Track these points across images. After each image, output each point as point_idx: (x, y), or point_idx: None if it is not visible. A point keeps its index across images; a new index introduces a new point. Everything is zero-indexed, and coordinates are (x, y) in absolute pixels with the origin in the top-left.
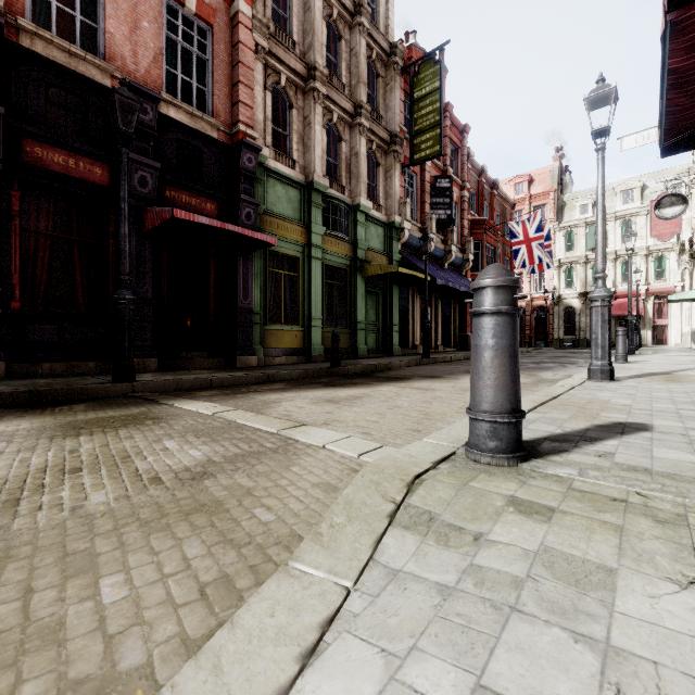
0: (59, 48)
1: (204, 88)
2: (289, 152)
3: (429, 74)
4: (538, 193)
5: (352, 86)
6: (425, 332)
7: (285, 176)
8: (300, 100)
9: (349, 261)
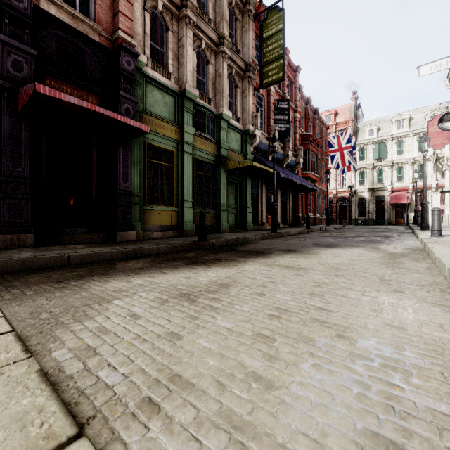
0: None
1: None
2: (165, 66)
3: (275, 19)
4: (341, 122)
5: (217, 22)
6: (273, 213)
7: (161, 84)
8: (175, 25)
9: (214, 157)
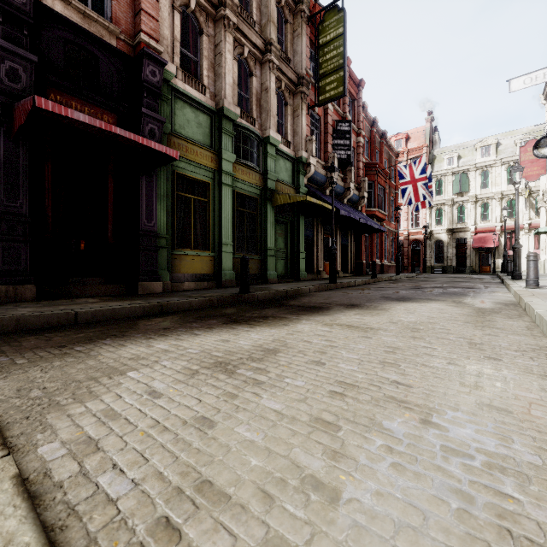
0: None
1: None
2: (199, 78)
3: (333, 21)
4: (413, 148)
5: (262, 25)
6: (331, 258)
7: (194, 100)
8: (210, 28)
9: (259, 190)
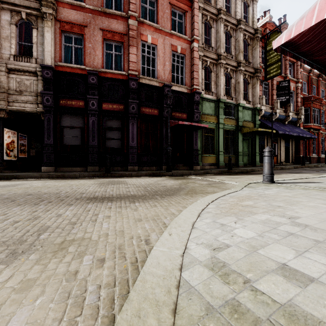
0: (147, 79)
1: (182, 76)
2: (210, 89)
3: (274, 38)
4: None
5: (236, 54)
6: None
7: (209, 99)
8: (214, 68)
9: (235, 127)
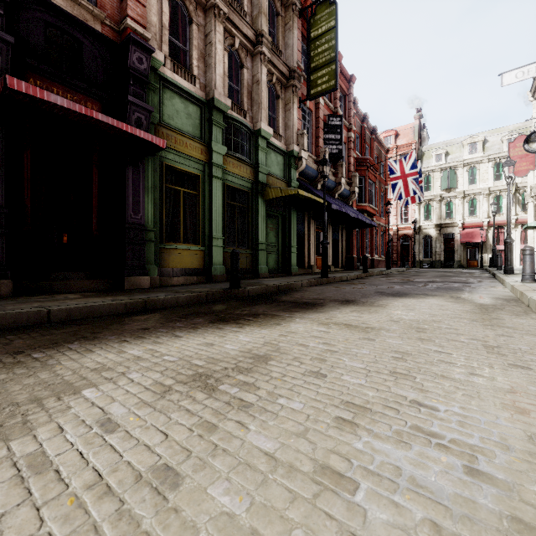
0: None
1: None
2: (189, 68)
3: (325, 14)
4: (403, 145)
5: (253, 16)
6: (323, 253)
7: (183, 90)
8: (200, 17)
9: (250, 184)
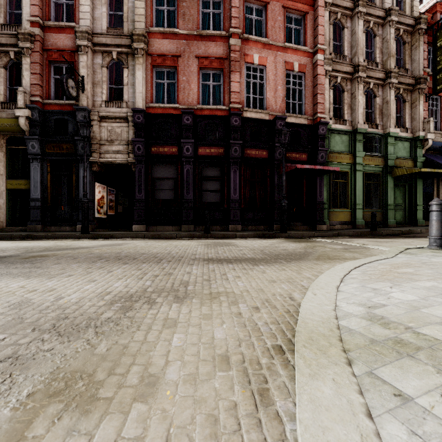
0: (253, 112)
1: (301, 102)
2: (342, 116)
3: None
4: None
5: (383, 61)
6: None
7: (340, 130)
8: (348, 85)
9: (381, 168)
